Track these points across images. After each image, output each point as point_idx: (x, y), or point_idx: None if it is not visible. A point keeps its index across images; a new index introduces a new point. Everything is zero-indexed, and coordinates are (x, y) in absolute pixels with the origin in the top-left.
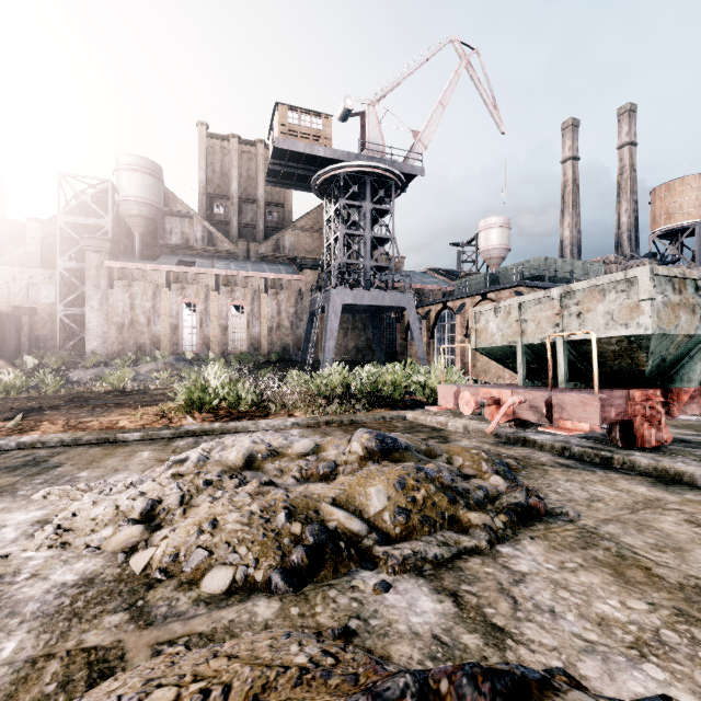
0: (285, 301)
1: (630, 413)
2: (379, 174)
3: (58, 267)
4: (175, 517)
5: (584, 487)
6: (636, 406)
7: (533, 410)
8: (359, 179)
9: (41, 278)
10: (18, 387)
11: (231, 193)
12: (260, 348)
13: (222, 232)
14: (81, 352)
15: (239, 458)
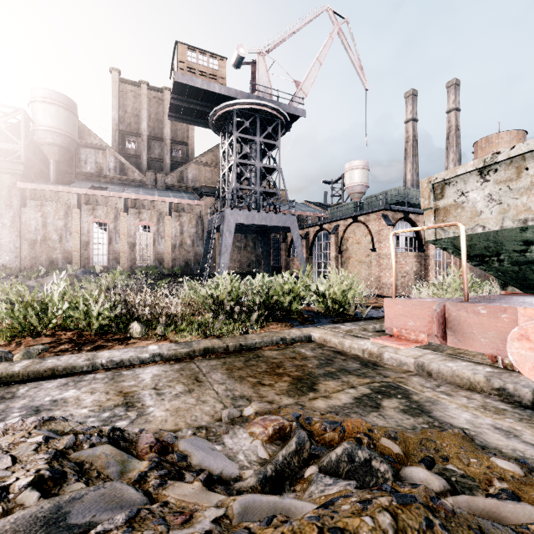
0: (187, 223)
1: None
2: (267, 113)
3: None
4: None
5: None
6: None
7: None
8: (251, 116)
9: None
10: None
11: (141, 131)
12: (164, 263)
13: (133, 164)
14: None
15: None
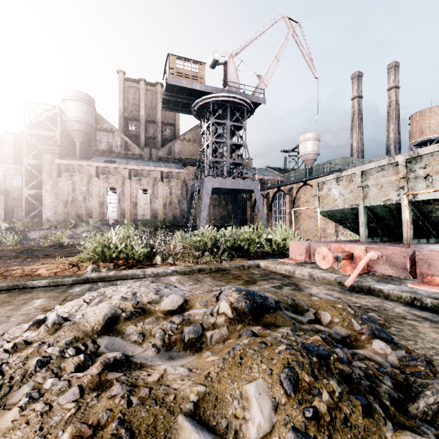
0: (174, 186)
1: None
2: (236, 102)
3: (24, 163)
4: None
5: None
6: None
7: (392, 264)
8: (223, 105)
9: (13, 171)
10: None
11: (140, 116)
12: (158, 217)
13: (134, 142)
14: (39, 219)
15: (98, 320)
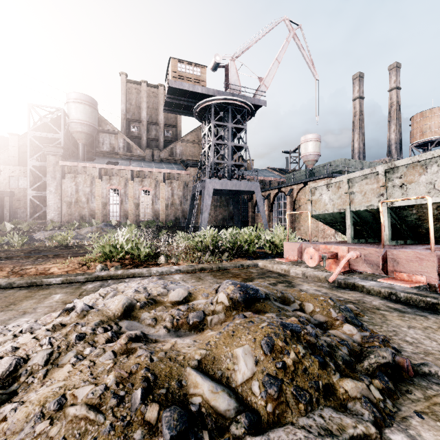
0: (176, 188)
1: None
2: (237, 105)
3: (28, 165)
4: (34, 381)
5: (429, 336)
6: None
7: (368, 263)
8: (224, 108)
9: (17, 172)
10: None
11: (142, 118)
12: (160, 218)
13: (136, 143)
14: (43, 220)
15: (118, 308)
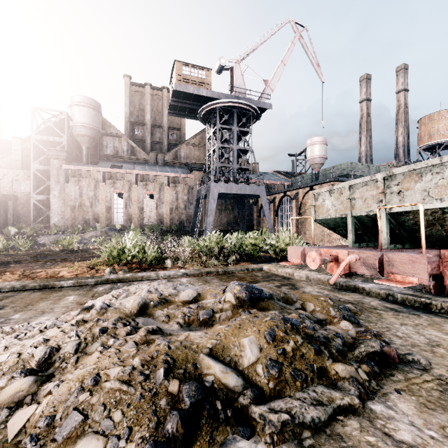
0: (181, 191)
1: (441, 268)
2: (242, 108)
3: (32, 169)
4: (68, 366)
5: (419, 331)
6: (446, 263)
7: (367, 265)
8: (229, 111)
9: (21, 176)
10: (0, 247)
11: (146, 121)
12: (164, 222)
13: (140, 147)
14: (47, 224)
15: (134, 306)
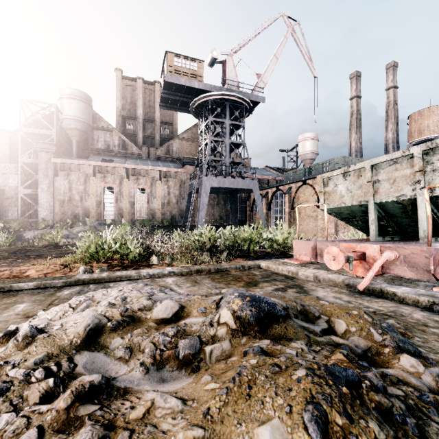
0: (173, 186)
1: None
2: (235, 101)
3: (19, 162)
4: None
5: None
6: None
7: (411, 265)
8: (222, 104)
9: (8, 170)
10: None
11: (138, 115)
12: (156, 217)
13: (132, 141)
14: (35, 219)
15: (78, 332)
